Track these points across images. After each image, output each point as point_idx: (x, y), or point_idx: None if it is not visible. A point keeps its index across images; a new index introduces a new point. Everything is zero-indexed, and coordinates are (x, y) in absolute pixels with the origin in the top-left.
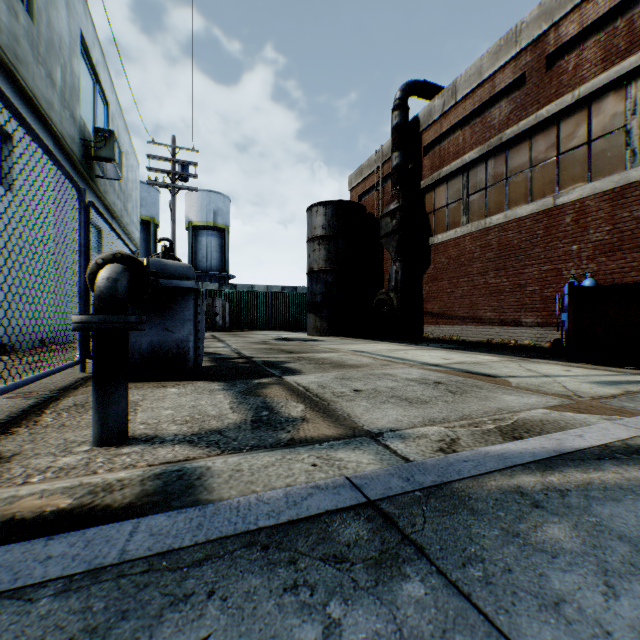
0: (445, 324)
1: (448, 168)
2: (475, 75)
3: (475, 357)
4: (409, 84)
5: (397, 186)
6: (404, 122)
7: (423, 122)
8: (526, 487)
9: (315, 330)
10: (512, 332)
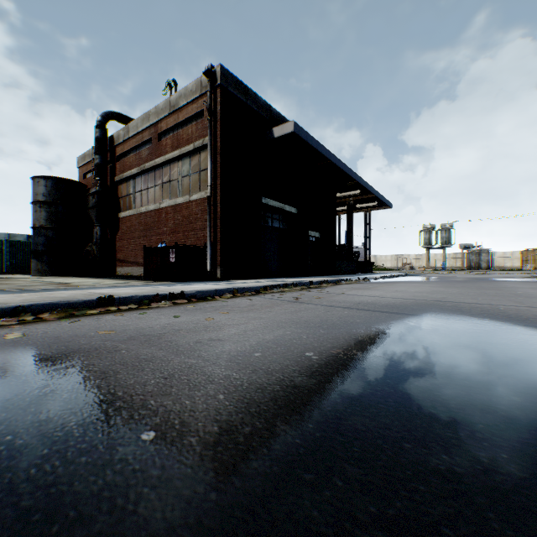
0: (126, 266)
1: (126, 174)
2: (136, 127)
3: (102, 280)
4: (108, 113)
5: (98, 177)
6: (103, 137)
7: (116, 140)
8: None
9: (38, 272)
10: None
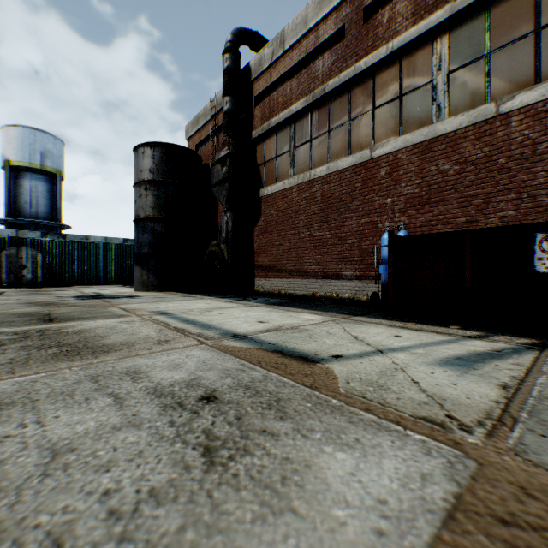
0: (274, 277)
1: (277, 119)
2: (301, 24)
3: (297, 317)
4: (241, 30)
5: (228, 132)
6: (235, 67)
7: (254, 71)
8: None
9: (142, 284)
10: (334, 285)
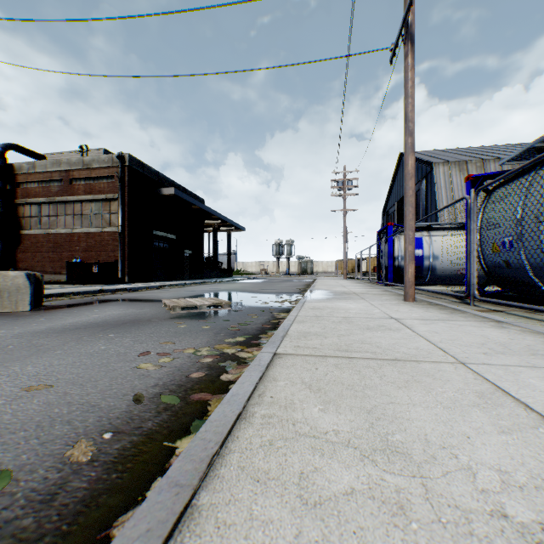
0: None
1: (32, 200)
2: (45, 166)
3: None
4: (8, 145)
5: None
6: (5, 166)
7: (18, 170)
8: None
9: None
10: (60, 277)
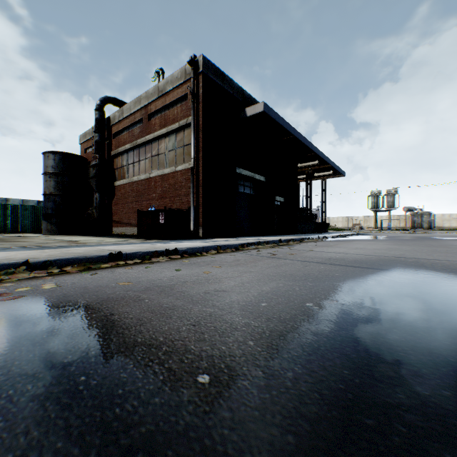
0: (120, 227)
1: (121, 149)
2: (129, 109)
3: (103, 238)
4: (105, 98)
5: (97, 152)
6: (101, 118)
7: (112, 121)
8: (3, 249)
9: (48, 231)
10: None
